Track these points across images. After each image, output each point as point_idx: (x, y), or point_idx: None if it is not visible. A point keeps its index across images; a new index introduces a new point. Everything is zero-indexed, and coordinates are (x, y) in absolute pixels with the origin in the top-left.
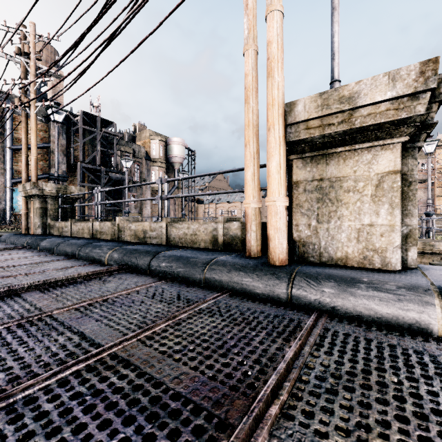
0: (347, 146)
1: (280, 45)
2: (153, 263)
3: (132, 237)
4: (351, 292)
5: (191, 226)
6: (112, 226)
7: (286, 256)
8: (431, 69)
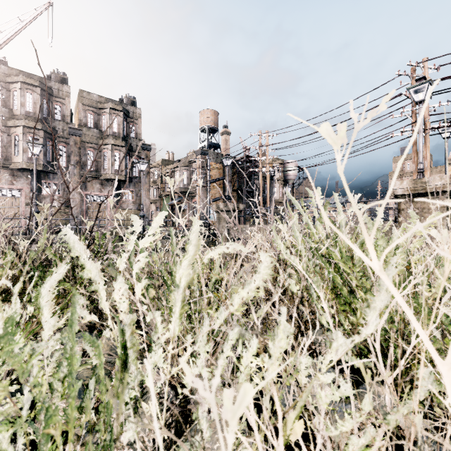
0: None
1: None
2: None
3: None
4: None
5: None
6: None
7: None
8: None
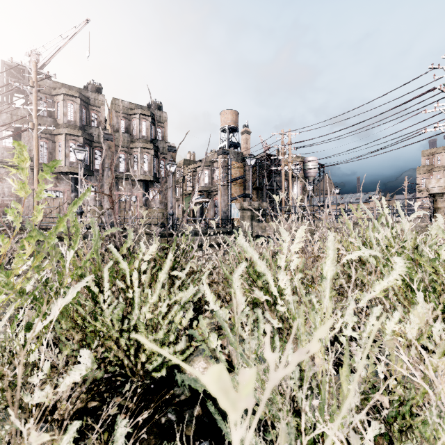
0: None
1: None
2: None
3: None
4: None
5: None
6: None
7: None
8: None
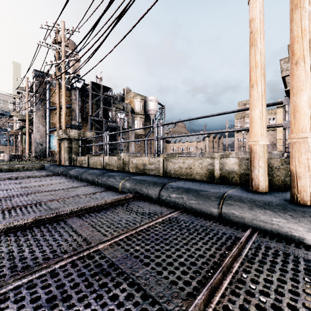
0: None
1: None
2: (163, 193)
3: (134, 169)
4: None
5: (186, 161)
6: (118, 160)
7: None
8: None
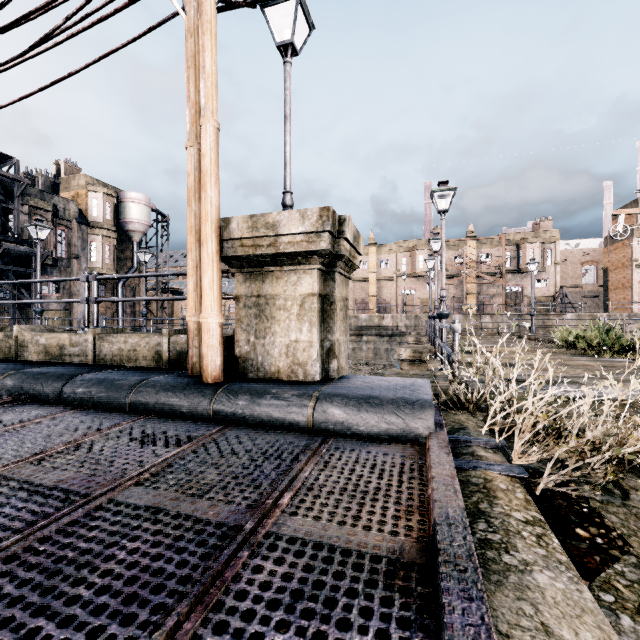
0: (279, 266)
1: (213, 160)
2: (66, 389)
3: (42, 355)
4: (259, 402)
5: (129, 339)
6: (5, 338)
7: (221, 373)
8: (326, 215)
